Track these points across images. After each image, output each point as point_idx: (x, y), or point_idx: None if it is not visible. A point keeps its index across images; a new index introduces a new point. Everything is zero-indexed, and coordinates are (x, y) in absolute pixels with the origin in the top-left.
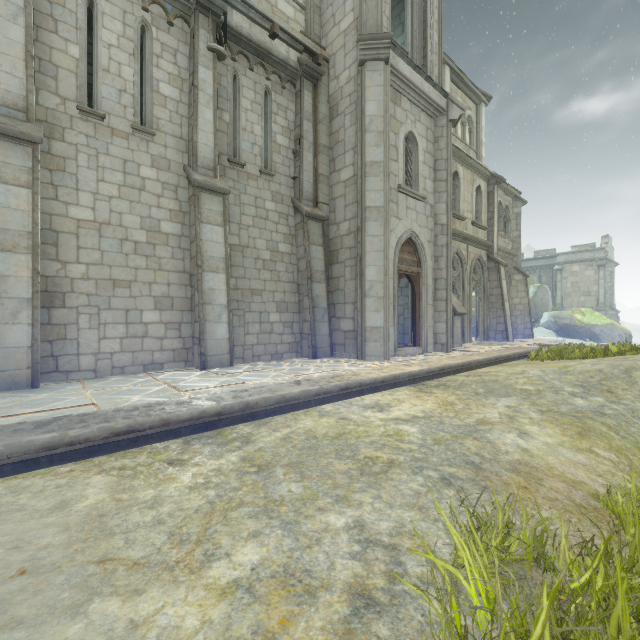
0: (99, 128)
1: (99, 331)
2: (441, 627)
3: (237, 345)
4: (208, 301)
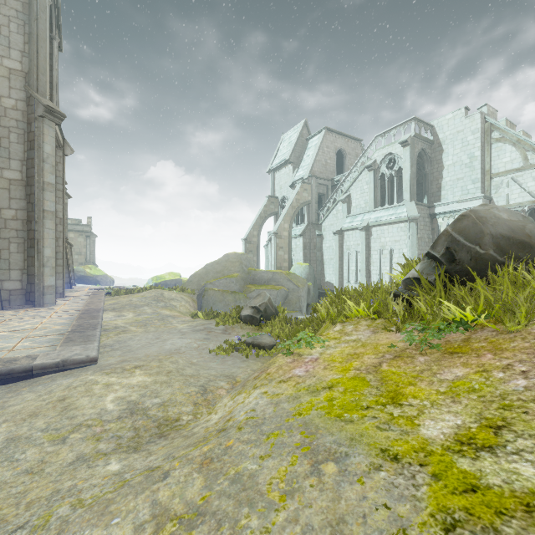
0: None
1: None
2: (206, 313)
3: None
4: None
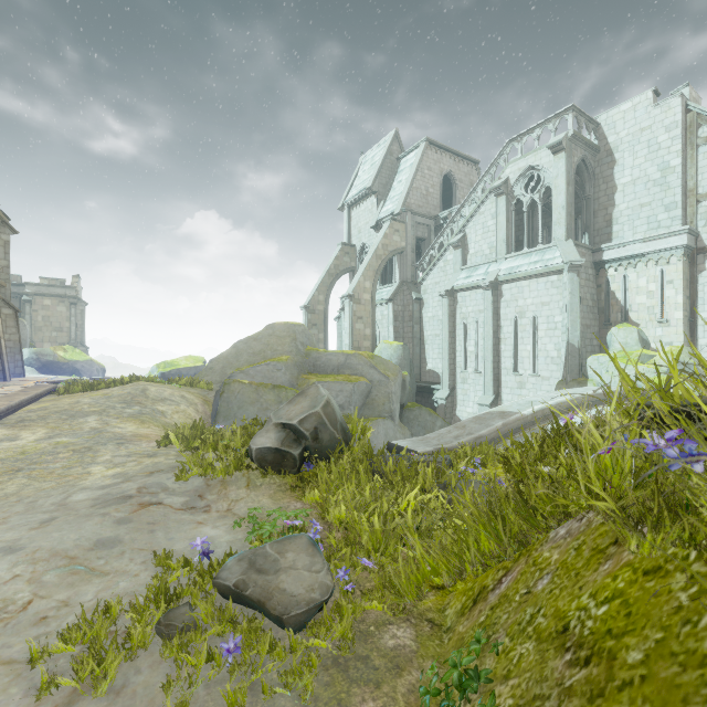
0: None
1: None
2: (182, 437)
3: None
4: None
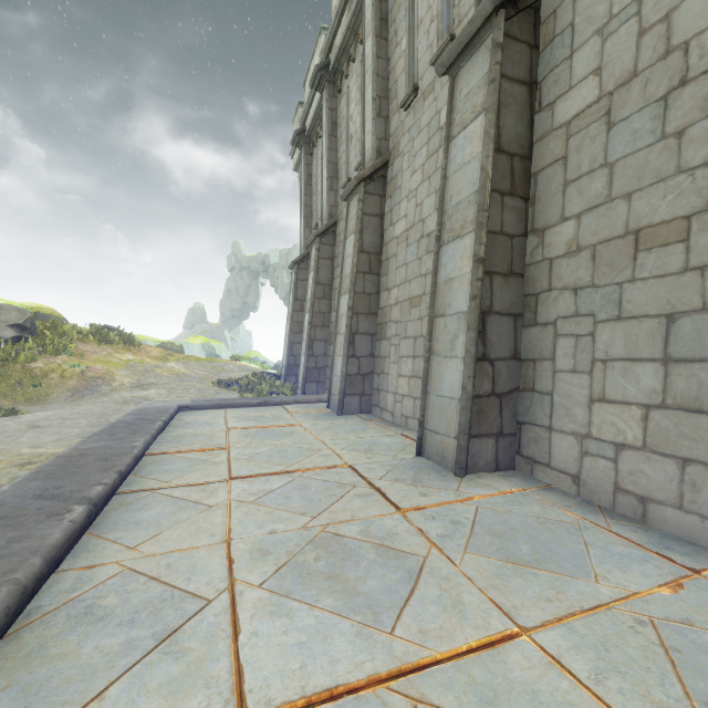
0: (416, 108)
1: (399, 366)
2: None
3: (561, 429)
4: (441, 309)
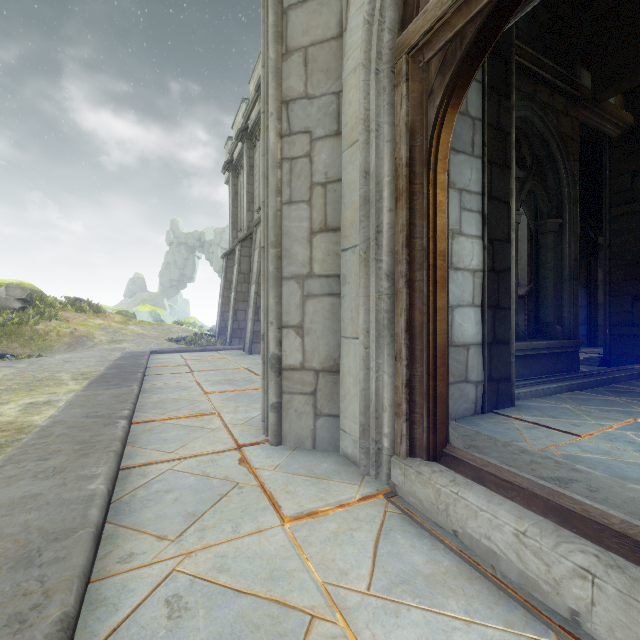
0: None
1: None
2: None
3: None
4: None
